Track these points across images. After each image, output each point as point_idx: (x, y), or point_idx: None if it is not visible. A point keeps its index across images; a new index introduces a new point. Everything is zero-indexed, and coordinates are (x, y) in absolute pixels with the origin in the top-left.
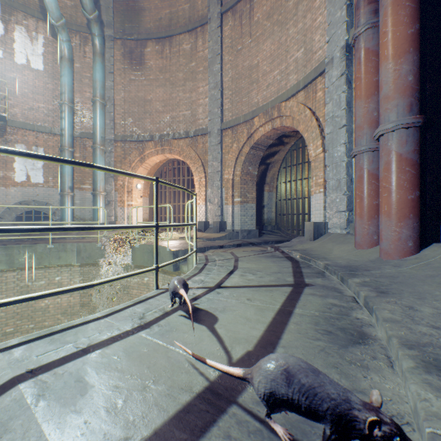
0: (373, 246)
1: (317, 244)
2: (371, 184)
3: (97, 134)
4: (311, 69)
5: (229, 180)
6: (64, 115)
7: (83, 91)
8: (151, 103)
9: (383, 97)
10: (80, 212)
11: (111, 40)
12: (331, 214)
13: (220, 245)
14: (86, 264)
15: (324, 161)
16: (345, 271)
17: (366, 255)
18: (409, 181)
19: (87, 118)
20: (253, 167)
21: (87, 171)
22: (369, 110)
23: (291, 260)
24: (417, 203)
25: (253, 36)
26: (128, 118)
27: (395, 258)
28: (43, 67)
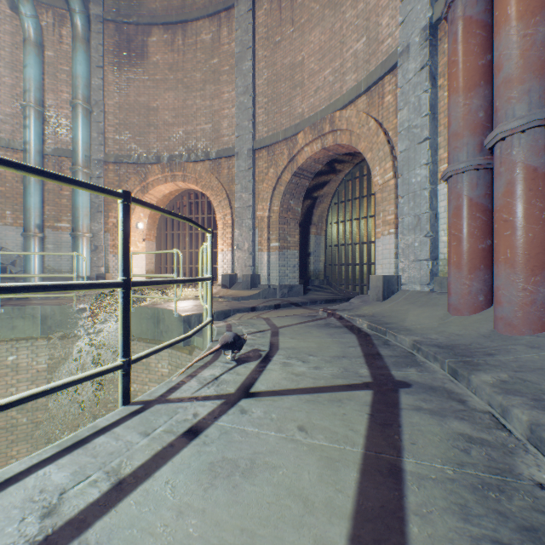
0: (477, 311)
1: (389, 307)
2: (475, 218)
3: (78, 151)
4: (376, 64)
5: (264, 218)
6: (28, 122)
7: (58, 90)
8: (157, 111)
9: (504, 80)
10: (53, 261)
11: (99, 22)
12: (407, 264)
13: (252, 307)
14: (56, 337)
15: (395, 190)
16: (454, 356)
17: (471, 325)
18: None
19: (65, 128)
20: (297, 201)
21: (64, 203)
22: (472, 109)
23: (356, 332)
24: None
25: (296, 24)
26: (124, 131)
27: (525, 333)
28: None
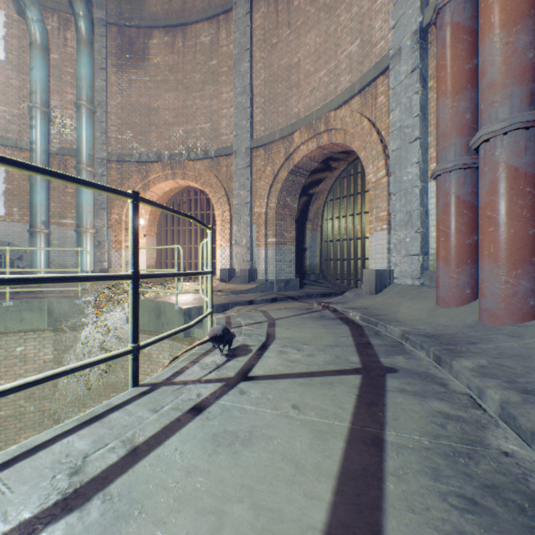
0: (464, 303)
1: (381, 300)
2: (462, 215)
3: (82, 150)
4: (369, 66)
5: (261, 214)
6: (35, 123)
7: (62, 91)
8: (157, 111)
9: (488, 85)
10: (59, 256)
11: (102, 26)
12: (399, 259)
13: (249, 300)
14: (62, 329)
15: (387, 188)
16: (439, 344)
17: (457, 316)
18: (529, 208)
19: (69, 128)
20: (293, 198)
21: (68, 200)
22: (459, 111)
23: (349, 324)
24: None
25: (292, 26)
26: (126, 130)
27: (507, 323)
28: (4, 55)
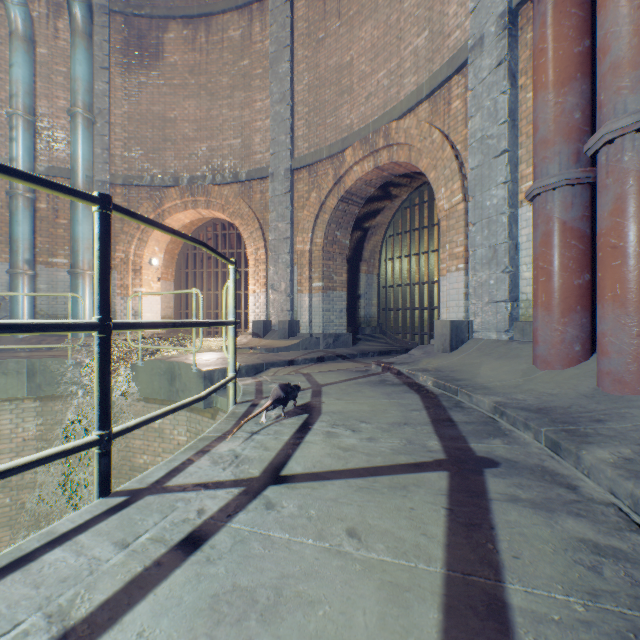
0: (572, 364)
1: (458, 360)
2: (570, 247)
3: (78, 170)
4: (441, 63)
5: (305, 252)
6: (15, 134)
7: (52, 96)
8: (174, 123)
9: (612, 65)
10: (47, 304)
11: (104, 14)
12: (480, 307)
13: (289, 360)
14: (48, 397)
15: (465, 217)
16: (552, 423)
17: (566, 382)
18: None
19: (61, 143)
20: (344, 233)
21: (60, 234)
22: (566, 108)
23: (419, 391)
24: None
25: (343, 17)
26: (135, 146)
27: None
28: None
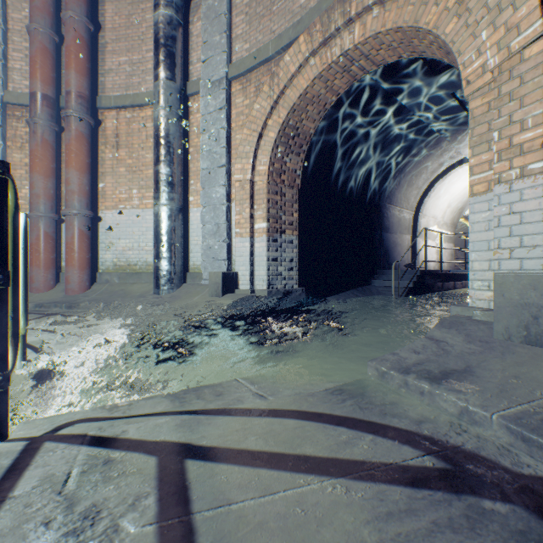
0: (51, 289)
1: None
2: (50, 243)
3: None
4: None
5: None
6: None
7: None
8: None
9: (72, 191)
10: None
11: None
12: None
13: None
14: None
15: None
16: (65, 303)
17: (53, 295)
18: (88, 247)
19: None
20: None
21: None
22: (49, 187)
23: None
24: (91, 260)
25: None
26: None
27: (80, 293)
28: None
